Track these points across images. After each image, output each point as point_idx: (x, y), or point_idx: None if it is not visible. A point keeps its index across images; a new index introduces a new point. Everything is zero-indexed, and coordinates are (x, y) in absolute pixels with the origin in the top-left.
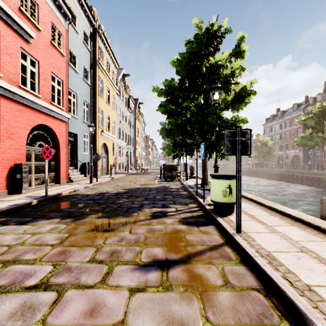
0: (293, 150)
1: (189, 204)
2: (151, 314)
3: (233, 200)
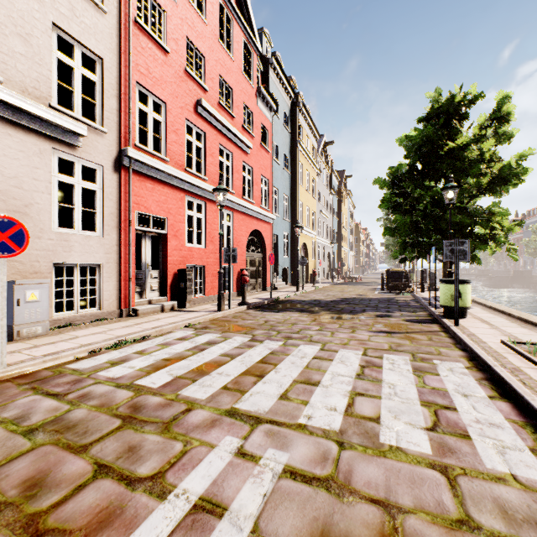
0: None
1: (418, 312)
2: (382, 340)
3: (463, 305)
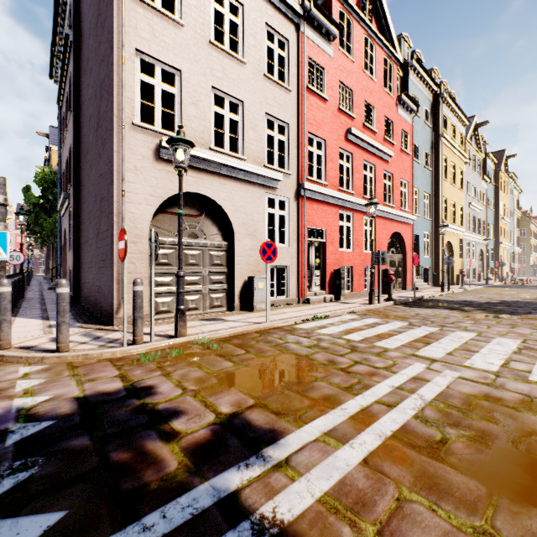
0: None
1: None
2: None
3: None
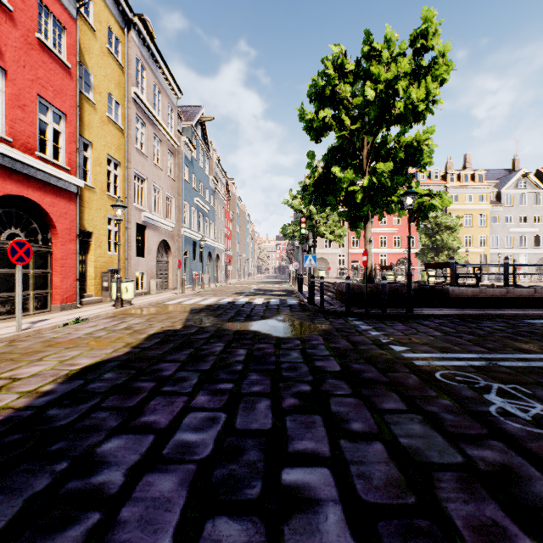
0: None
1: None
2: None
3: None
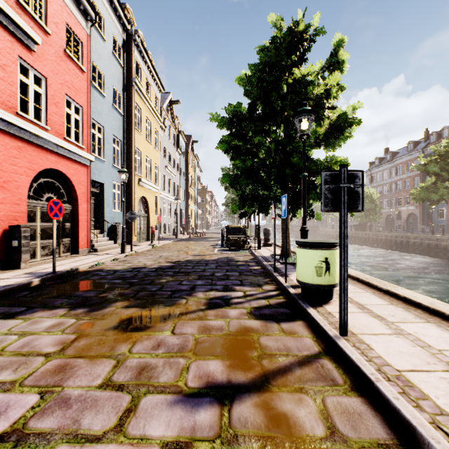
0: (408, 207)
1: (264, 284)
2: None
3: (332, 281)
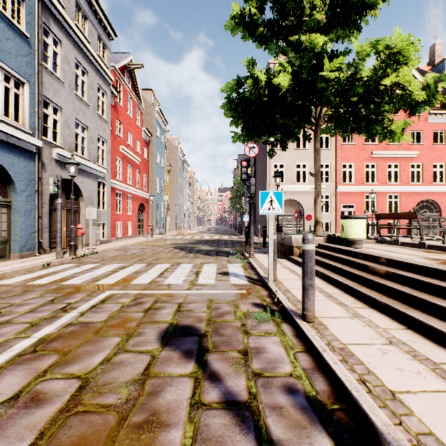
0: None
1: None
2: None
3: None
